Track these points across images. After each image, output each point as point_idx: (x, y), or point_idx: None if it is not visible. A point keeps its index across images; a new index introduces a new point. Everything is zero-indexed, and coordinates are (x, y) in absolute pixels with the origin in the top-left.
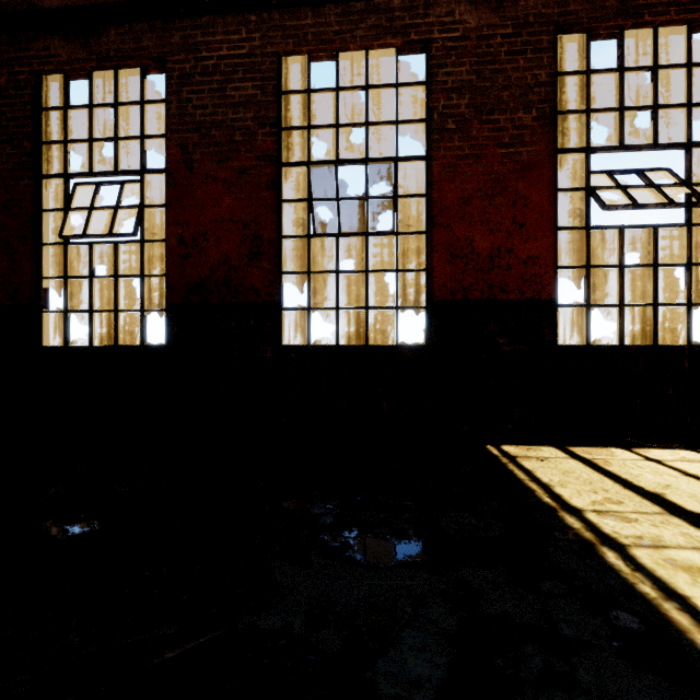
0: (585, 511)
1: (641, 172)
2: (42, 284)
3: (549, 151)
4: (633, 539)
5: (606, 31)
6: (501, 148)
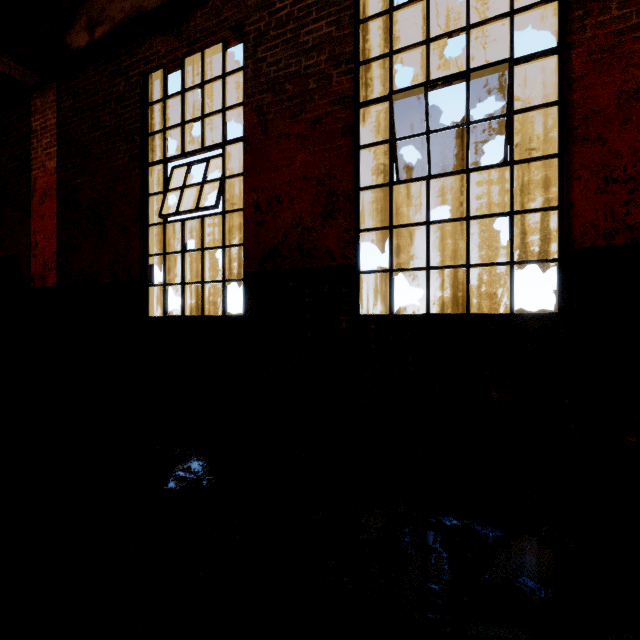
0: None
1: None
2: (148, 261)
3: None
4: None
5: None
6: None
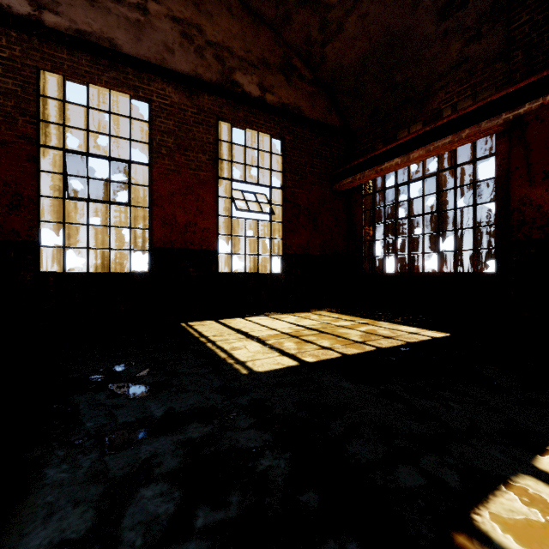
0: (210, 336)
1: (255, 194)
2: None
3: (214, 177)
4: (220, 340)
5: (240, 126)
6: (191, 170)
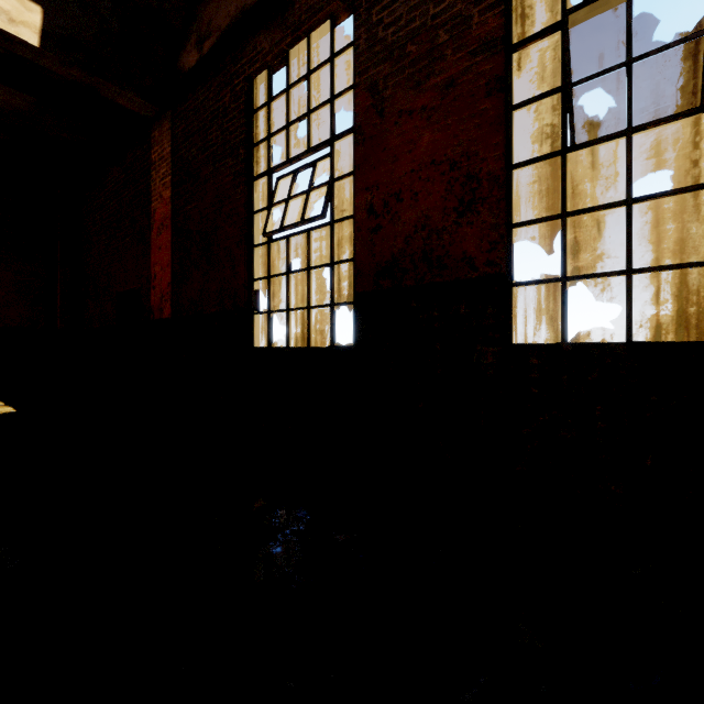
0: None
1: None
2: (253, 287)
3: None
4: None
5: None
6: None
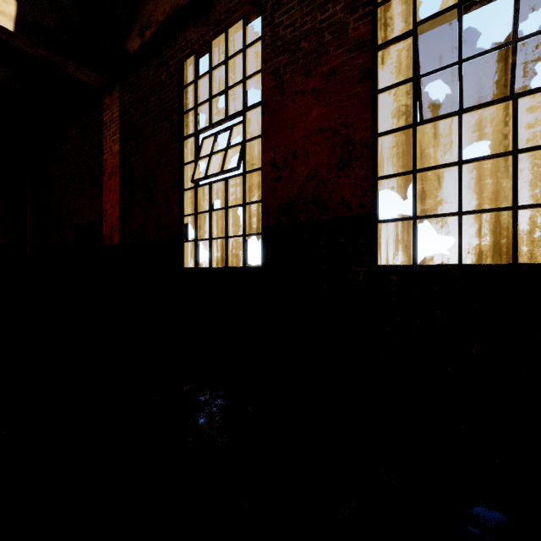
0: None
1: None
2: (183, 221)
3: None
4: None
5: None
6: None
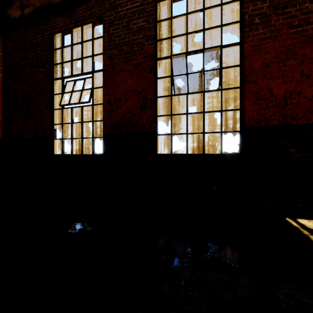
0: None
1: None
2: (53, 127)
3: None
4: None
5: None
6: (292, 28)
